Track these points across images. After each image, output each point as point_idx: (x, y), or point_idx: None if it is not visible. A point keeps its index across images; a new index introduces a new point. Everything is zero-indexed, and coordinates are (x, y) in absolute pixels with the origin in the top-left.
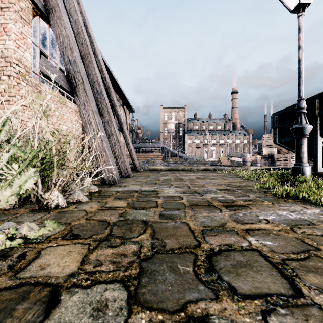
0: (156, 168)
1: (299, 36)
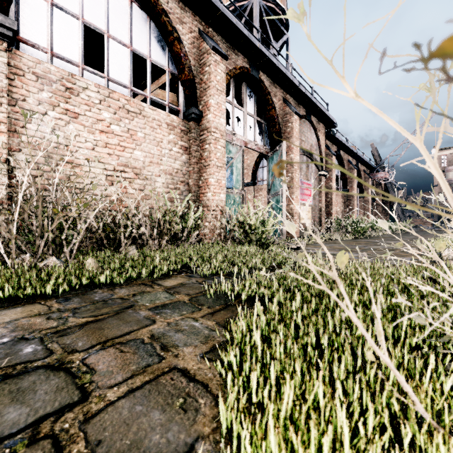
0: (422, 230)
1: None
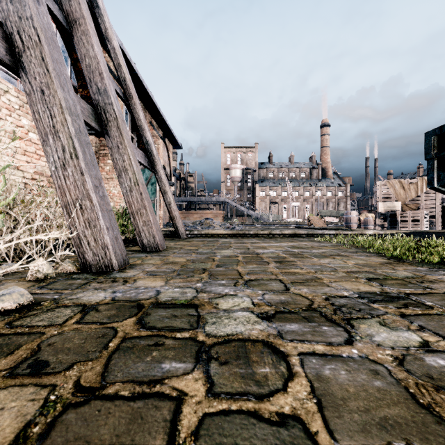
0: (212, 233)
1: None
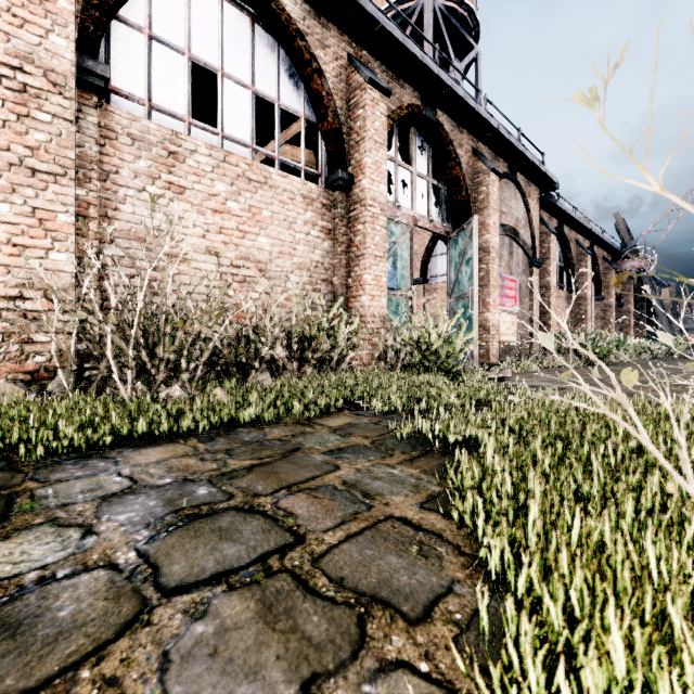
0: None
1: None
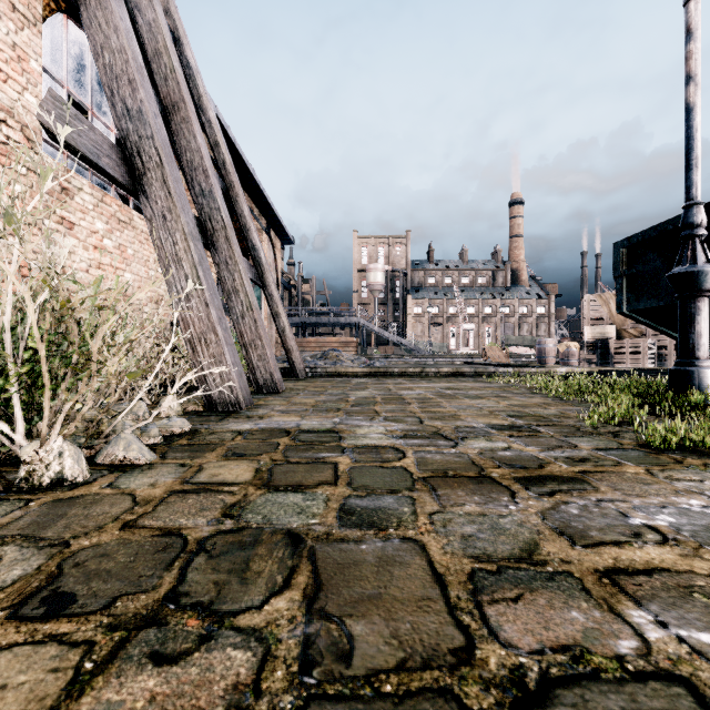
0: (342, 372)
1: (687, 49)
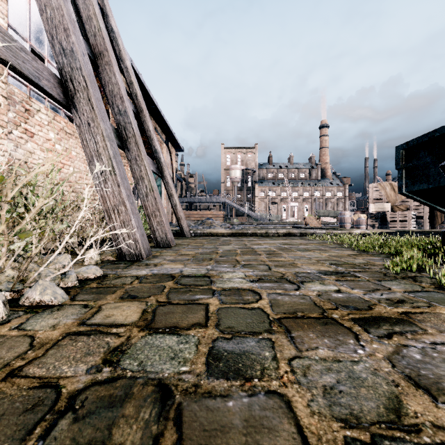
0: (214, 233)
1: None
